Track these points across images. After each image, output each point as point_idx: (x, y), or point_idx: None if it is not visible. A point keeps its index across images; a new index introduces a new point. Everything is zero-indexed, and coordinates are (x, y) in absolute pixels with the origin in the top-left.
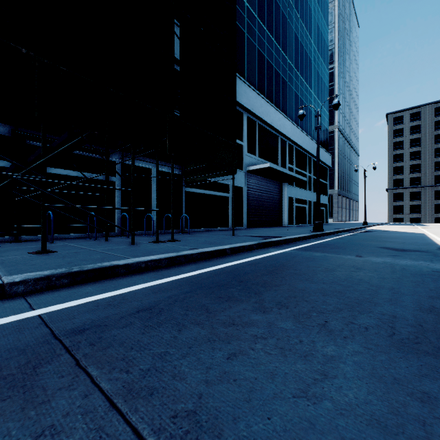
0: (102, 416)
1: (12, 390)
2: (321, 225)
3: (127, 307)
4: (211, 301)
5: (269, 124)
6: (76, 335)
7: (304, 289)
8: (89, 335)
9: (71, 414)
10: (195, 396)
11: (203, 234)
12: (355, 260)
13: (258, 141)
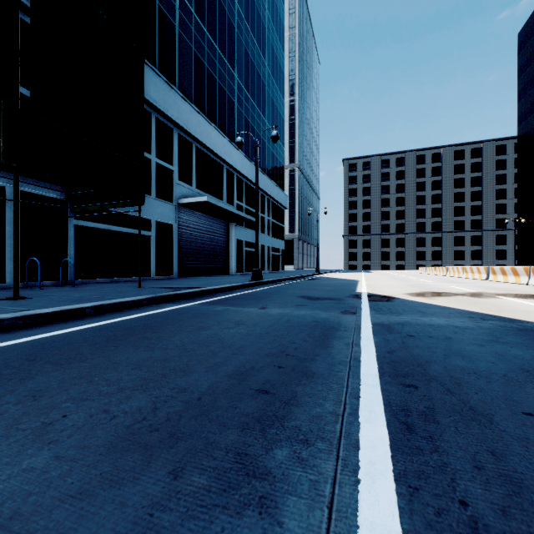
0: None
1: None
2: (260, 273)
3: None
4: None
5: (211, 149)
6: None
7: (121, 361)
8: None
9: None
10: None
11: (95, 287)
12: (251, 314)
13: (195, 168)
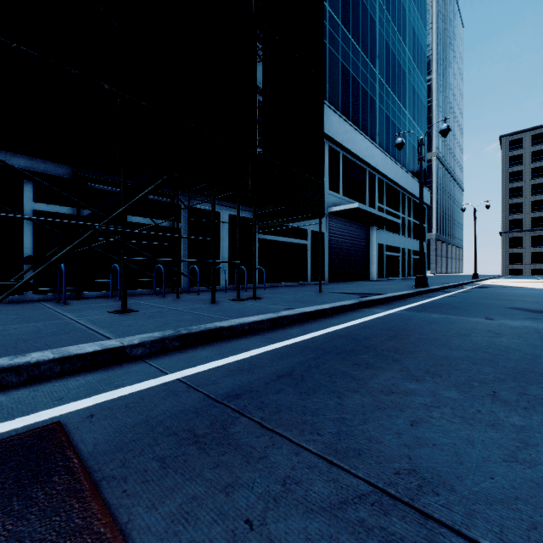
0: (328, 471)
1: (222, 447)
2: (425, 280)
3: (263, 373)
4: (349, 368)
5: (355, 155)
6: (235, 399)
7: (447, 356)
8: (248, 399)
9: (297, 468)
10: (404, 457)
11: (282, 290)
12: (488, 324)
13: (341, 175)
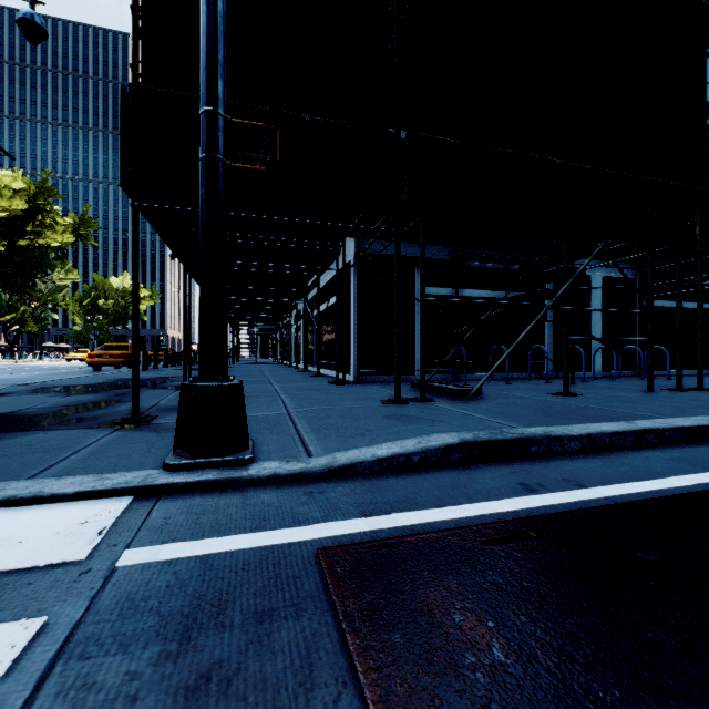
0: None
1: None
2: None
3: None
4: None
5: None
6: None
7: None
8: None
9: None
10: None
11: (708, 381)
12: None
13: None
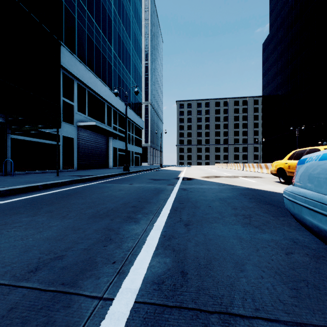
0: None
1: None
2: (128, 167)
3: None
4: None
5: (97, 93)
6: None
7: (75, 203)
8: None
9: None
10: None
11: (28, 176)
12: (125, 186)
13: (87, 104)
